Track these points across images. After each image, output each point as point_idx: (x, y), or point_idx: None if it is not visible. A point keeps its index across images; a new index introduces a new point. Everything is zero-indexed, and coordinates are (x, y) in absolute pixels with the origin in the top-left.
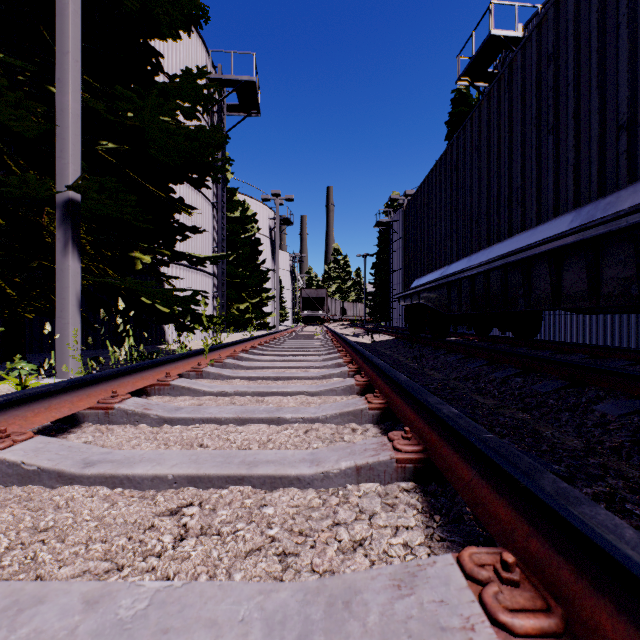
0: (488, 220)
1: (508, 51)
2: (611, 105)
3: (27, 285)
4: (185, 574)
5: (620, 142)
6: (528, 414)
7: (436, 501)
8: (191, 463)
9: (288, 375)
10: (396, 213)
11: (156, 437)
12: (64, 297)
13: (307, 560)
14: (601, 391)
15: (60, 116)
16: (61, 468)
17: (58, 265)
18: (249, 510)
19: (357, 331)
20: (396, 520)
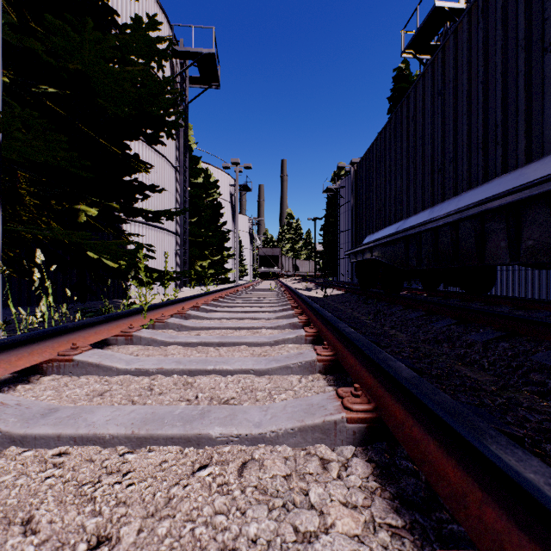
0: (455, 167)
1: (449, 25)
2: None
3: None
4: None
5: None
6: None
7: None
8: None
9: (234, 340)
10: (343, 180)
11: None
12: None
13: None
14: None
15: None
16: None
17: None
18: None
19: (308, 285)
20: None
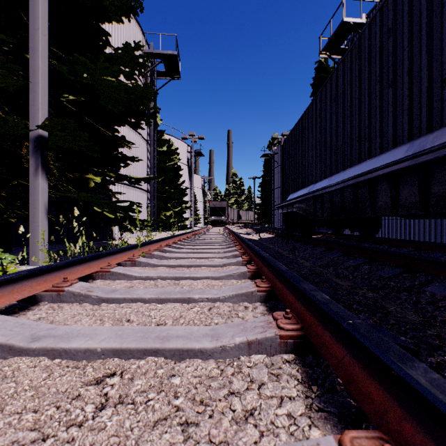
0: (343, 151)
1: (355, 33)
2: (437, 64)
3: (12, 198)
4: (99, 445)
5: (444, 91)
6: (376, 294)
7: (312, 372)
8: (117, 338)
9: (198, 264)
10: (276, 148)
11: (94, 314)
12: (35, 207)
13: (205, 431)
14: (429, 276)
15: (32, 75)
16: (12, 343)
17: (31, 183)
18: (160, 379)
19: (249, 231)
20: (281, 390)
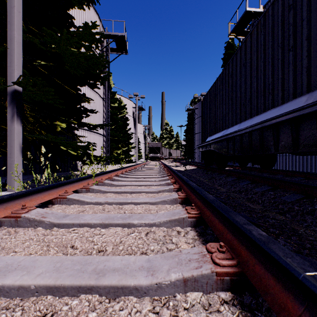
0: (250, 103)
1: (255, 20)
2: None
3: None
4: None
5: None
6: (284, 216)
7: None
8: (53, 272)
9: (139, 190)
10: (196, 104)
11: (44, 239)
12: (12, 145)
13: None
14: None
15: (9, 43)
16: None
17: (8, 127)
18: None
19: (177, 164)
20: None
